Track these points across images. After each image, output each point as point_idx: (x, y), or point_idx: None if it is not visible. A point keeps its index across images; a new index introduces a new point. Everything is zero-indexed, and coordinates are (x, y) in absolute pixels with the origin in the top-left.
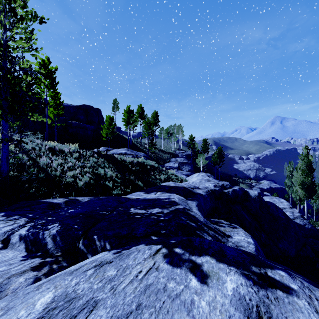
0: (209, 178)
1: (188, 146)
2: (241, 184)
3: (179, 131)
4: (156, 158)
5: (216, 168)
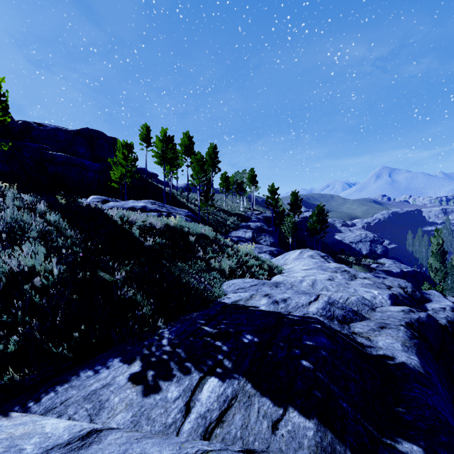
0: (343, 267)
1: (267, 204)
2: (355, 265)
3: (251, 180)
4: (213, 222)
5: (314, 240)
